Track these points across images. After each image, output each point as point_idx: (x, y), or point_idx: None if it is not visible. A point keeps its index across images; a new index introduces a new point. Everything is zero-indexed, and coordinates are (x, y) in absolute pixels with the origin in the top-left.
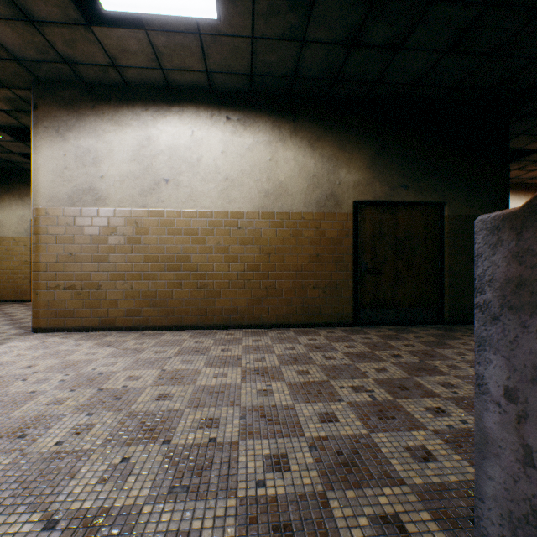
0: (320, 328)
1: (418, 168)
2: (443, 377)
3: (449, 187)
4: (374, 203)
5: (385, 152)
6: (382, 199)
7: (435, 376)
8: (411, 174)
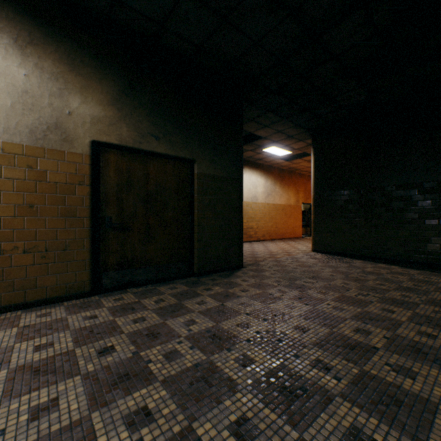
0: (36, 308)
1: (170, 120)
2: (145, 390)
3: (198, 146)
4: (121, 148)
5: (134, 92)
6: (130, 145)
7: (134, 392)
8: (163, 125)
